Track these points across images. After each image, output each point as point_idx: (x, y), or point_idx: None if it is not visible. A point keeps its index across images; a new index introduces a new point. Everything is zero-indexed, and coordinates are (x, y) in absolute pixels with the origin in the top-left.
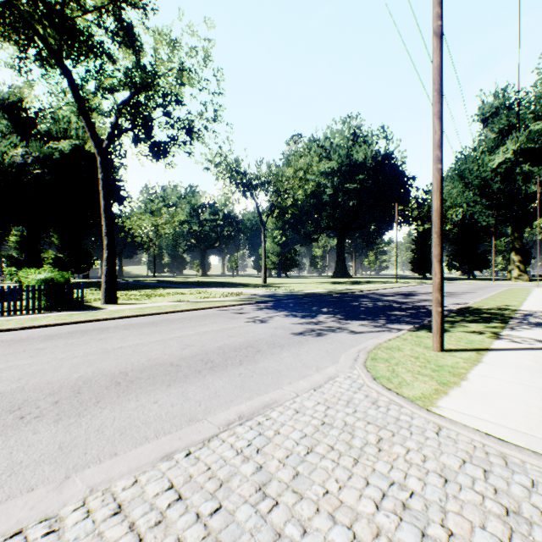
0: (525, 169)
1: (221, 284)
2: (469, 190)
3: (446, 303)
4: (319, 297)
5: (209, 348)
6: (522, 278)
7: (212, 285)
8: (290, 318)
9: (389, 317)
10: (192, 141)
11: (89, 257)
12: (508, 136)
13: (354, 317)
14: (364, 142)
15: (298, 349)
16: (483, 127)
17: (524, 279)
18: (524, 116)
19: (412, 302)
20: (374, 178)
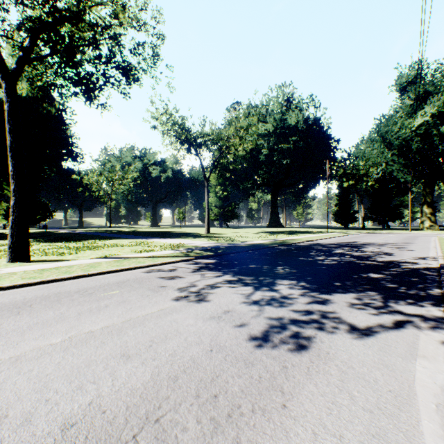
0: (442, 131)
1: (167, 234)
2: (390, 149)
3: (409, 258)
4: (265, 250)
5: (29, 441)
6: (434, 228)
7: (157, 236)
8: (239, 288)
9: (374, 284)
10: (128, 81)
11: (42, 209)
12: (424, 103)
13: (326, 285)
14: (296, 108)
15: (283, 441)
16: (400, 95)
17: (435, 228)
18: (440, 83)
19: (370, 257)
20: (304, 140)
